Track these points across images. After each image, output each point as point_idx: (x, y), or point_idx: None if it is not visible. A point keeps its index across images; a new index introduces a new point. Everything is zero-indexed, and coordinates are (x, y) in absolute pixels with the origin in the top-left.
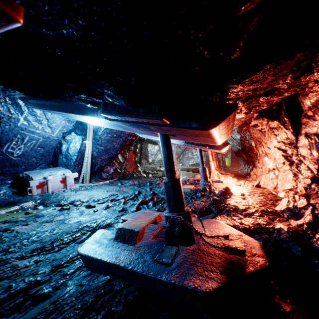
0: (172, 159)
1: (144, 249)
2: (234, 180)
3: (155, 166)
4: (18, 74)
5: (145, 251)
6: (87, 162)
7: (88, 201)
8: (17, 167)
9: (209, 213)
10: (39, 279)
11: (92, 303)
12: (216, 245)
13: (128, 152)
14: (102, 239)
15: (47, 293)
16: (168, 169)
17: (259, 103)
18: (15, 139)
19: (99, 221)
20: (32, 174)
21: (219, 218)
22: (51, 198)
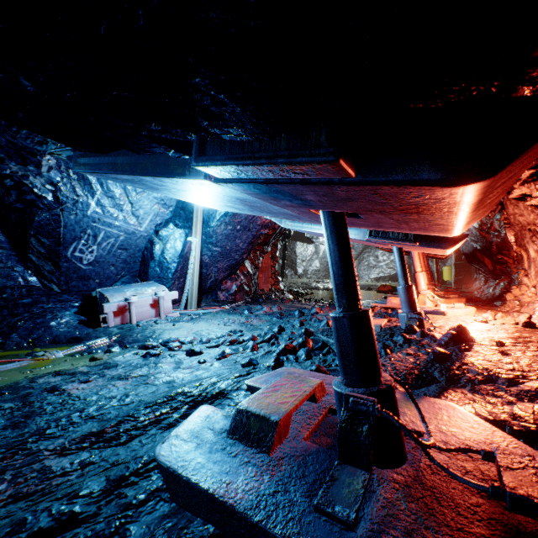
0: (352, 267)
1: (290, 468)
2: (469, 311)
3: (309, 280)
4: (25, 86)
5: (292, 475)
6: (193, 273)
7: (193, 342)
8: (88, 281)
9: (428, 383)
10: (77, 512)
11: None
12: (467, 480)
13: (262, 257)
14: (205, 430)
15: None
16: (342, 290)
17: None
18: (84, 237)
19: (206, 384)
20: (108, 293)
21: (452, 396)
22: (134, 333)
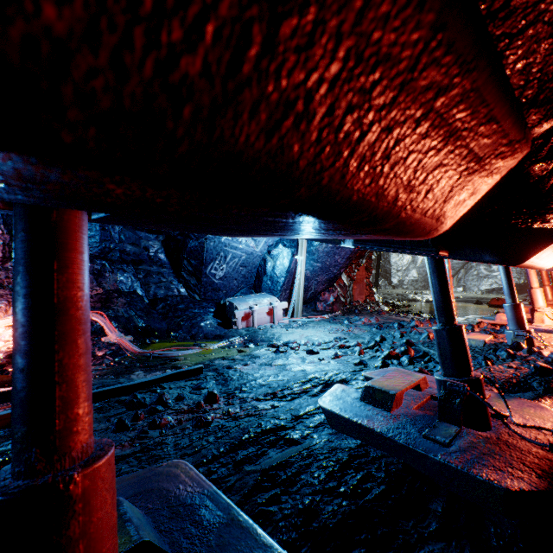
0: (449, 295)
1: (405, 420)
2: None
3: (405, 291)
4: None
5: (407, 422)
6: (299, 286)
7: (306, 344)
8: (218, 292)
9: (524, 390)
10: (284, 424)
11: (348, 461)
12: (532, 440)
13: (357, 269)
14: (344, 396)
15: (296, 439)
16: (441, 311)
17: None
18: (218, 258)
19: (331, 374)
20: (235, 302)
21: (546, 401)
22: (259, 335)
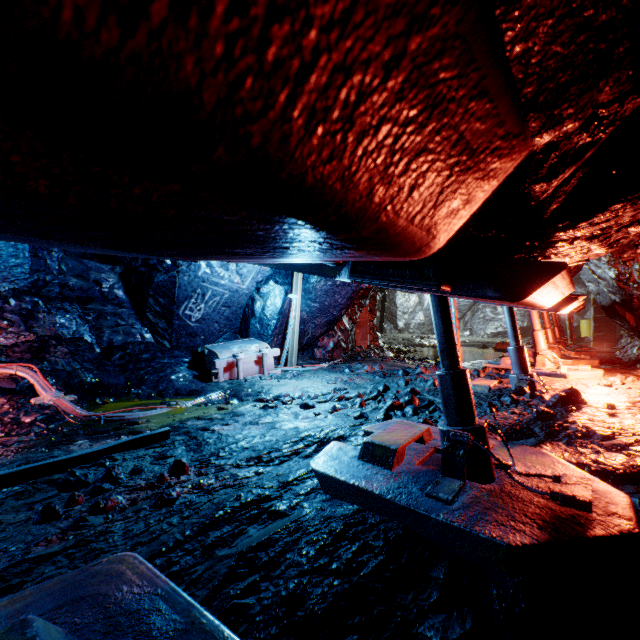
0: (453, 337)
1: (407, 478)
2: (595, 374)
3: (411, 336)
4: None
5: (408, 480)
6: (293, 330)
7: (301, 397)
8: (194, 338)
9: (527, 436)
10: (269, 494)
11: (343, 531)
12: (534, 489)
13: (360, 311)
14: (341, 455)
15: (282, 510)
16: (445, 354)
17: (631, 234)
18: (194, 296)
19: (327, 430)
20: (216, 349)
21: (547, 446)
22: (244, 388)
